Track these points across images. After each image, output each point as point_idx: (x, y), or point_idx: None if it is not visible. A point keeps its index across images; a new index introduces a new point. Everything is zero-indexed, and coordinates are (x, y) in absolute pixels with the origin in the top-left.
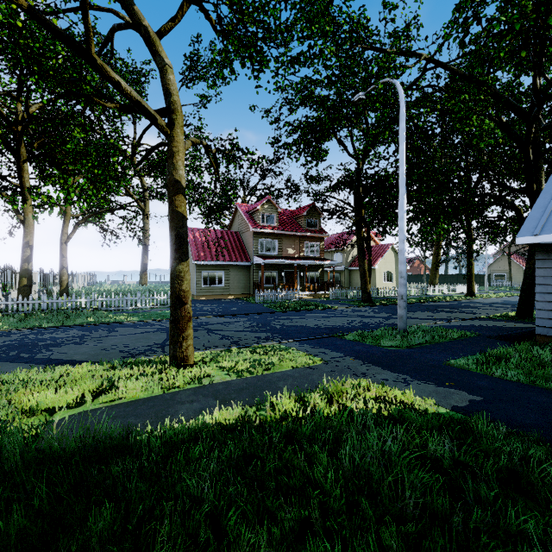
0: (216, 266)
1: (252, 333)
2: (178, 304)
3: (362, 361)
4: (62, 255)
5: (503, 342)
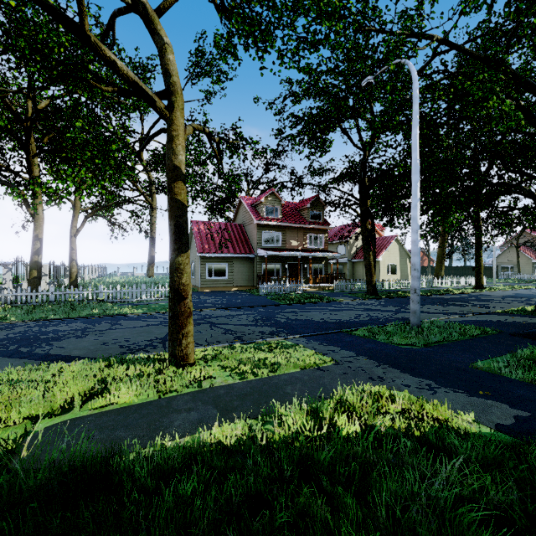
0: (220, 259)
1: (256, 327)
2: (177, 299)
3: (377, 362)
4: (71, 248)
5: (530, 341)
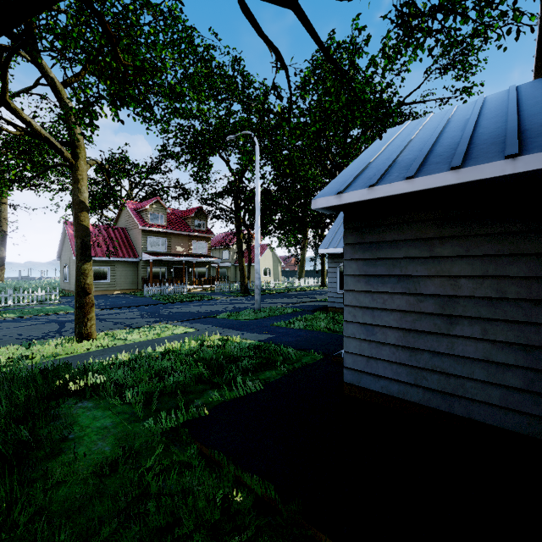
0: (100, 262)
1: (142, 319)
2: (83, 294)
3: (222, 328)
4: None
5: (313, 313)
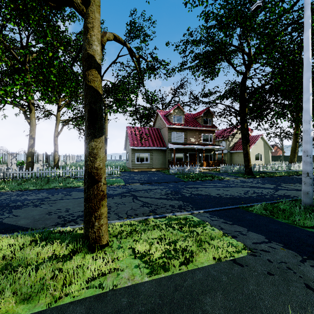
0: (144, 150)
1: (167, 201)
2: (90, 182)
3: (298, 254)
4: (55, 144)
5: None
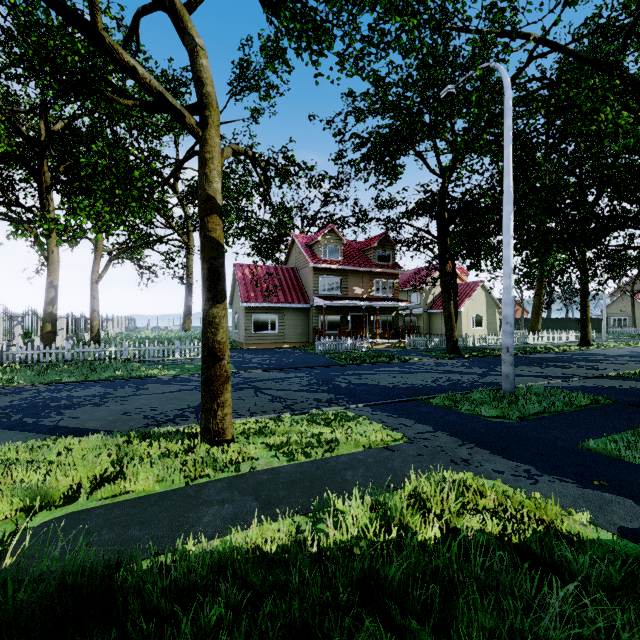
0: (268, 309)
1: (310, 393)
2: (211, 360)
3: (460, 440)
4: (93, 297)
5: None
